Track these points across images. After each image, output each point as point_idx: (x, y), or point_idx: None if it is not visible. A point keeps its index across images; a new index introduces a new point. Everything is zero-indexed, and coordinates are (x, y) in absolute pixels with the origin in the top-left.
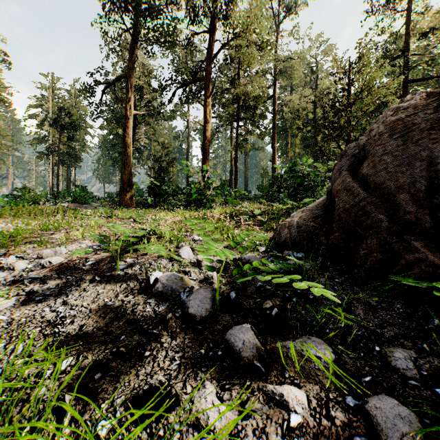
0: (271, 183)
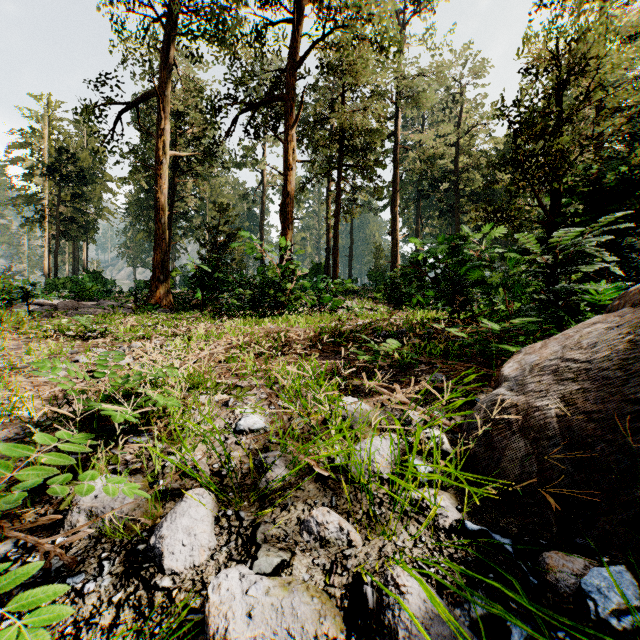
0: (406, 273)
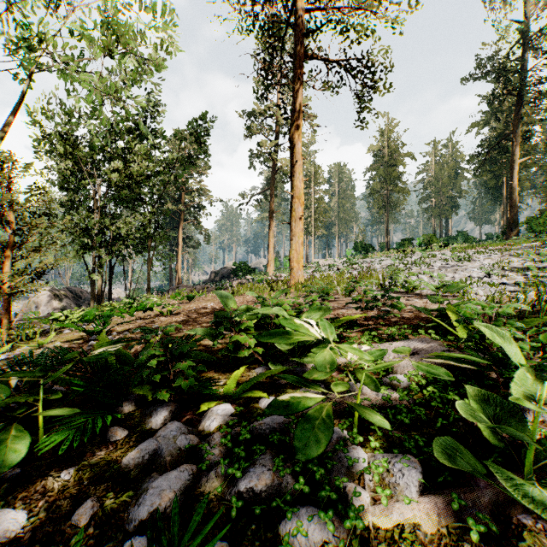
0: None
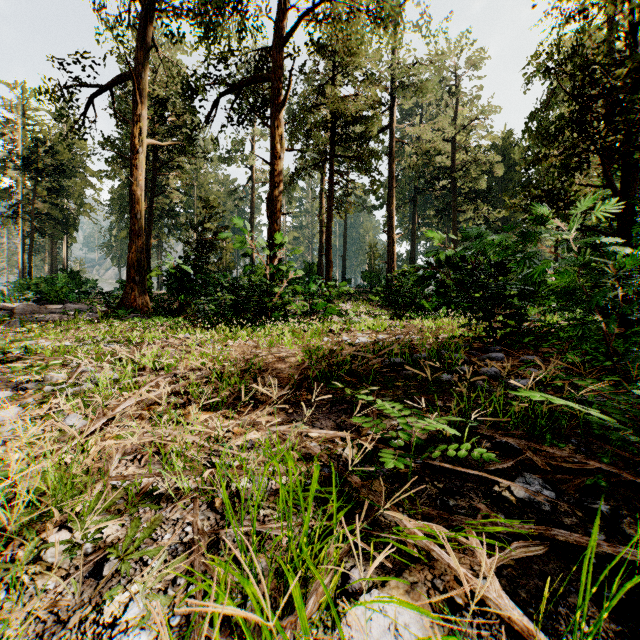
0: (423, 277)
